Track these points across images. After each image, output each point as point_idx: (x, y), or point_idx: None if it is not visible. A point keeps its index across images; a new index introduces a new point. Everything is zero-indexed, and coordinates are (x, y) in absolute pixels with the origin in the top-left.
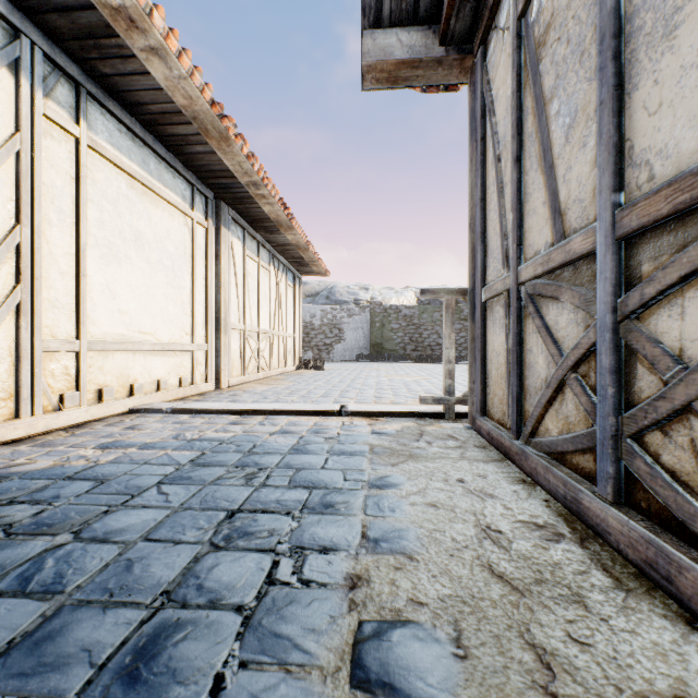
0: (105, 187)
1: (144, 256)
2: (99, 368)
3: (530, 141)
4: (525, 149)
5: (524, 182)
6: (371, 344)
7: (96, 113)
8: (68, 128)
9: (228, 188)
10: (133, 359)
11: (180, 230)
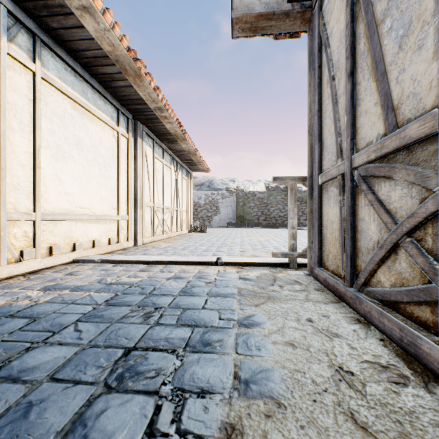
0: (54, 107)
1: (83, 156)
2: (50, 232)
3: (362, 58)
4: (357, 66)
5: (356, 91)
6: (236, 216)
7: (48, 56)
8: (26, 64)
9: (142, 111)
10: (75, 226)
11: (109, 139)
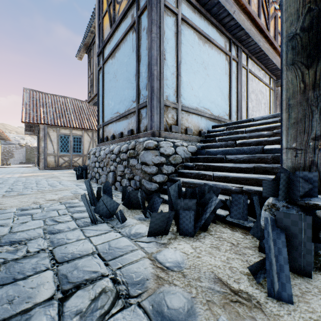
0: None
1: None
2: None
3: None
4: None
5: None
6: (26, 158)
7: None
8: None
9: None
10: None
11: None
